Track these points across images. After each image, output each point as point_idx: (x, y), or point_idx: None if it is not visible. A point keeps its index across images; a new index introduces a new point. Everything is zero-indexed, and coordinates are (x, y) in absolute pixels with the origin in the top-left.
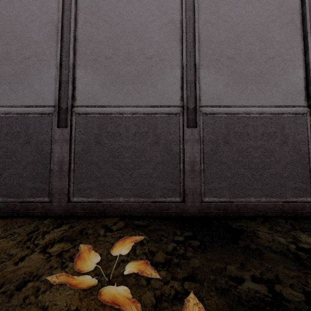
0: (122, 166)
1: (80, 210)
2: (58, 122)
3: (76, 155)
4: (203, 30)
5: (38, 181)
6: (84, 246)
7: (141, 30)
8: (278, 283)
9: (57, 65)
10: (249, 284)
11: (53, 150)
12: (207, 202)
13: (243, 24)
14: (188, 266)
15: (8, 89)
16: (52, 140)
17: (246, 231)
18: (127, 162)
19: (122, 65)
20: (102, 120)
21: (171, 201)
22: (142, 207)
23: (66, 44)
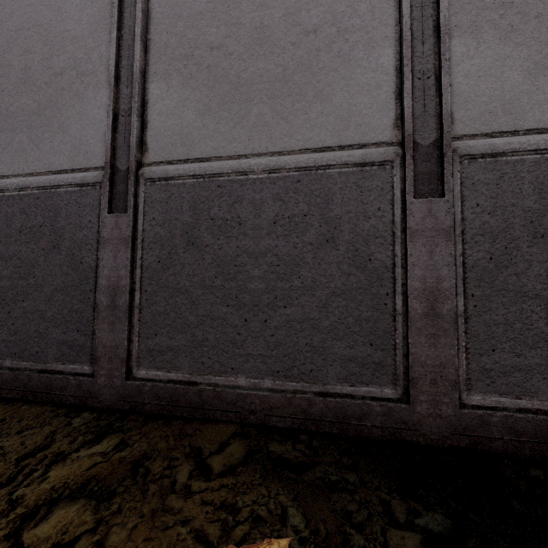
0: (245, 300)
1: (151, 400)
2: (110, 201)
3: (145, 272)
4: None
5: (72, 328)
6: None
7: None
8: None
9: (110, 78)
10: None
11: (100, 262)
12: (477, 406)
13: None
14: None
15: (25, 140)
16: (99, 241)
17: None
18: (256, 289)
19: (246, 59)
20: (201, 192)
21: (370, 396)
22: (293, 406)
23: (129, 31)
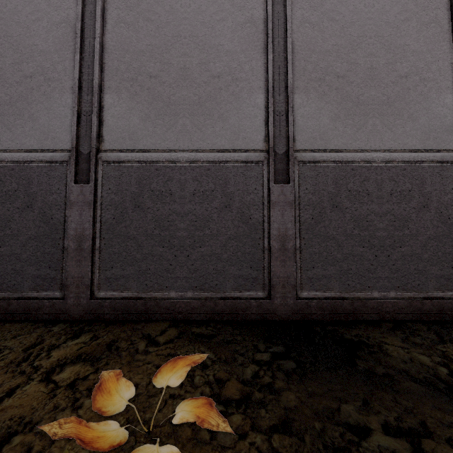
0: (175, 243)
1: (110, 311)
2: (75, 175)
3: (104, 225)
4: (300, 34)
5: (44, 266)
6: (110, 372)
7: (203, 34)
8: (427, 436)
9: (75, 88)
10: (379, 439)
11: (68, 218)
12: (305, 298)
13: (361, 24)
14: (278, 405)
15: None
16: (66, 203)
17: (367, 344)
18: (182, 236)
19: (174, 87)
20: (144, 172)
21: (250, 297)
22: (205, 306)
23: (89, 55)
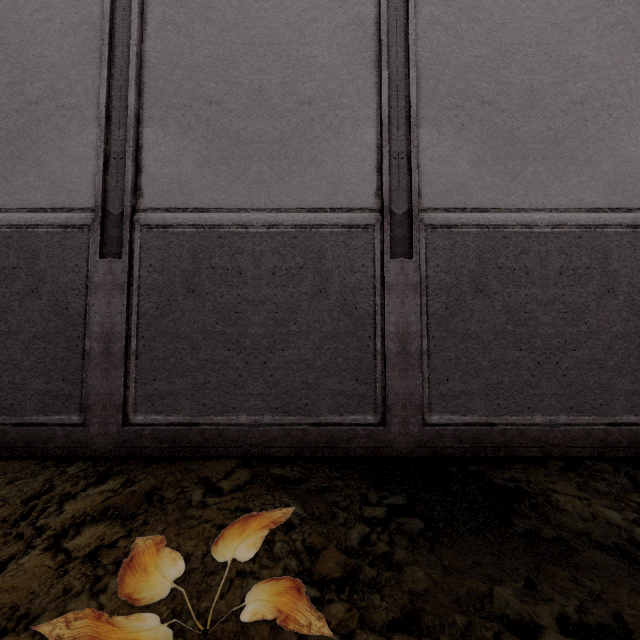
0: (246, 345)
1: (152, 443)
2: (101, 246)
3: (142, 318)
4: (427, 40)
5: (56, 377)
6: (149, 537)
7: (287, 40)
8: (626, 638)
9: (100, 118)
10: None
11: (90, 308)
12: (436, 424)
13: (516, 26)
14: (399, 587)
15: None
16: (88, 286)
17: (528, 493)
18: (257, 334)
19: (245, 118)
20: (201, 241)
21: (356, 423)
22: (290, 437)
23: (121, 71)
